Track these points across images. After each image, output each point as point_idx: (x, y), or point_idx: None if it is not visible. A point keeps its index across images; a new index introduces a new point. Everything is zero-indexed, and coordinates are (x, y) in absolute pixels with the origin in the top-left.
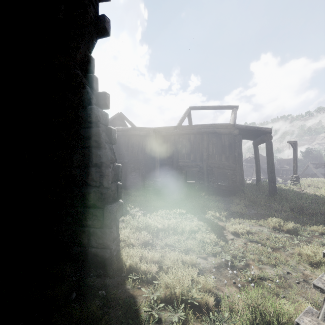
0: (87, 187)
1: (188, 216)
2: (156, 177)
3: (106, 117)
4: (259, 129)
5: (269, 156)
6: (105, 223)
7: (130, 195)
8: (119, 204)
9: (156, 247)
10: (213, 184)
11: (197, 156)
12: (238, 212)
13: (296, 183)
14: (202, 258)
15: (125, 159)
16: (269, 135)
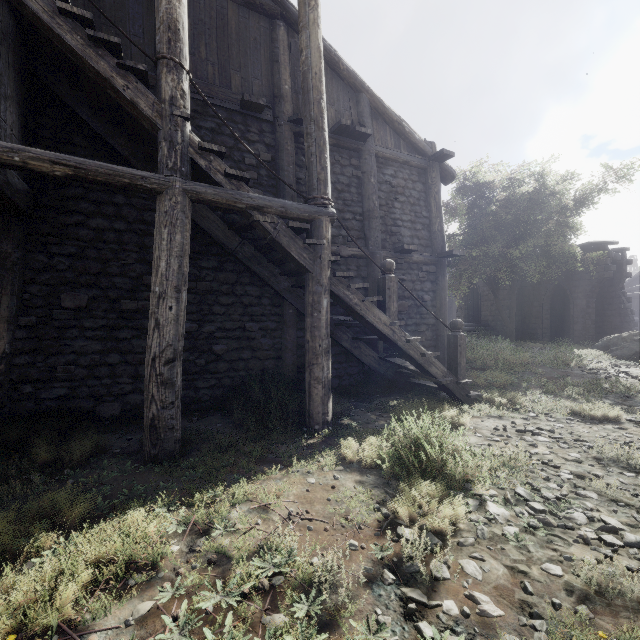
0: (622, 329)
1: None
2: None
3: (630, 306)
4: None
5: None
6: None
7: None
8: None
9: None
10: None
11: None
12: None
13: None
14: None
15: None
16: None
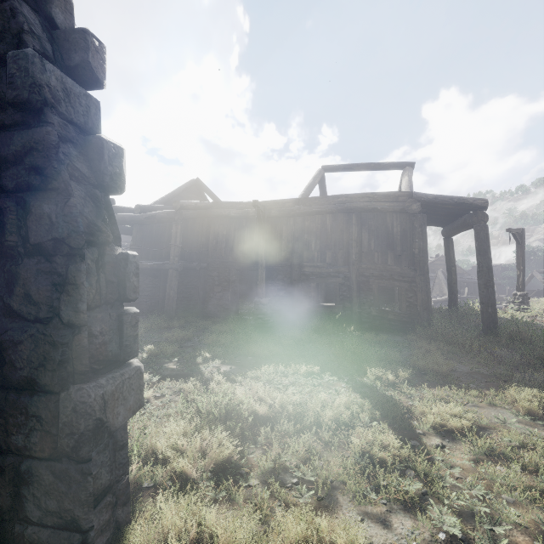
0: (9, 323)
1: (325, 378)
2: (259, 296)
3: (88, 107)
4: (462, 200)
5: (483, 254)
6: (61, 447)
7: (209, 331)
8: (121, 376)
9: (248, 477)
10: (369, 309)
11: (339, 255)
12: (432, 370)
13: (523, 307)
14: (375, 519)
15: (202, 262)
16: (482, 214)
